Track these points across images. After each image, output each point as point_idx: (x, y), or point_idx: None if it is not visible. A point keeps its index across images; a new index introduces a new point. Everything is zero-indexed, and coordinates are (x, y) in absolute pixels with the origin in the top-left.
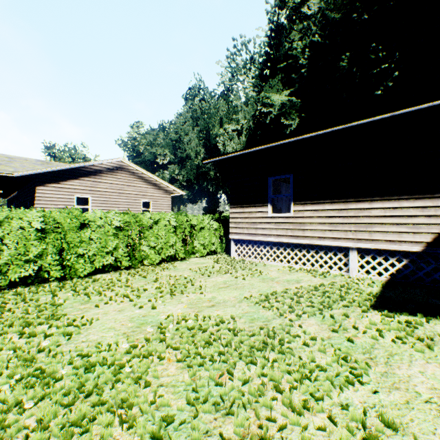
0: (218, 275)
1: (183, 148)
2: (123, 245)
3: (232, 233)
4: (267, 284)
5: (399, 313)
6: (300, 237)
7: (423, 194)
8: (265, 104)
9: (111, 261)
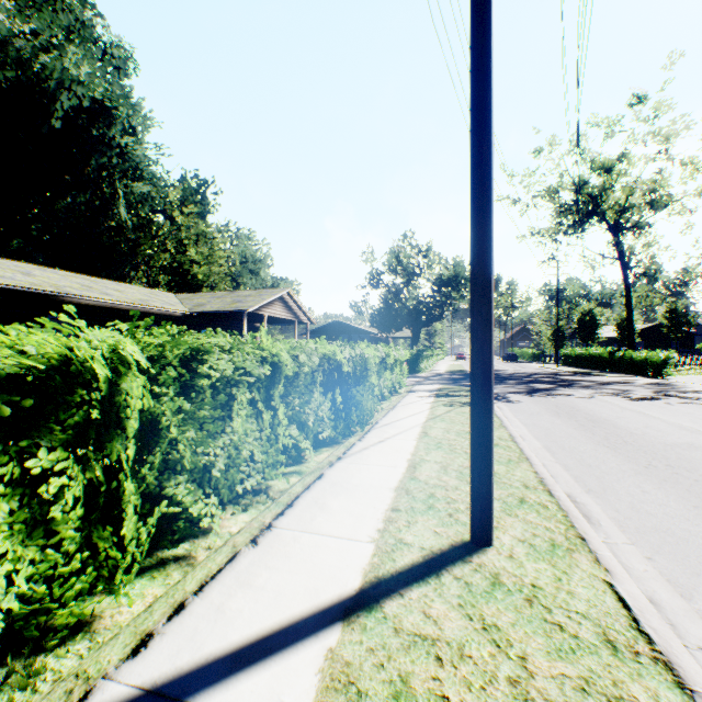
0: None
1: None
2: None
3: None
4: None
5: None
6: None
7: None
8: None
9: None
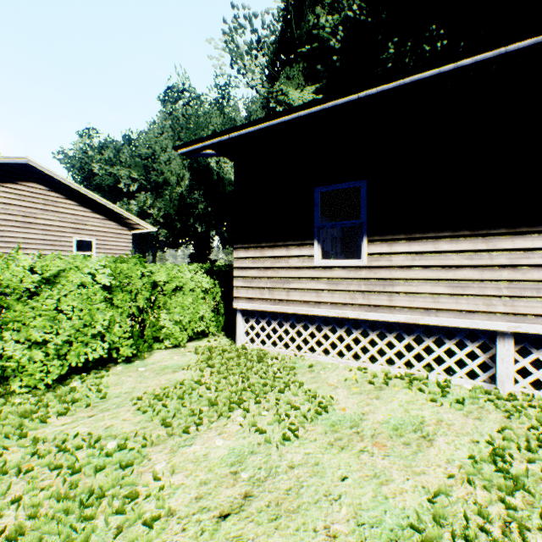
0: (212, 420)
1: (158, 170)
2: None
3: (238, 298)
4: (359, 459)
5: None
6: (382, 308)
7: None
8: (280, 103)
9: None
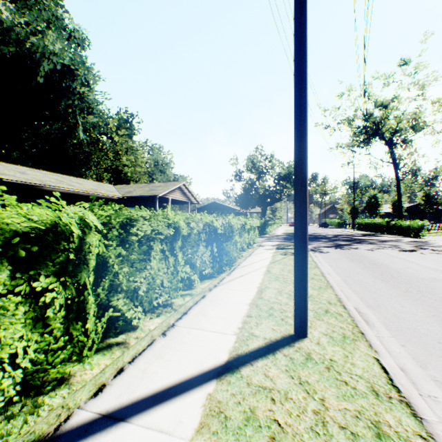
0: None
1: None
2: None
3: None
4: None
5: None
6: None
7: None
8: None
9: None
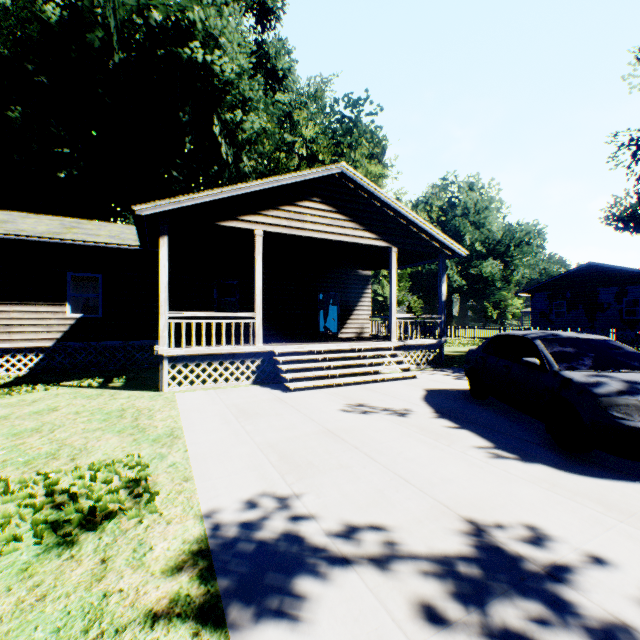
0: None
1: None
2: None
3: None
4: None
5: (11, 387)
6: None
7: (56, 302)
8: None
9: None
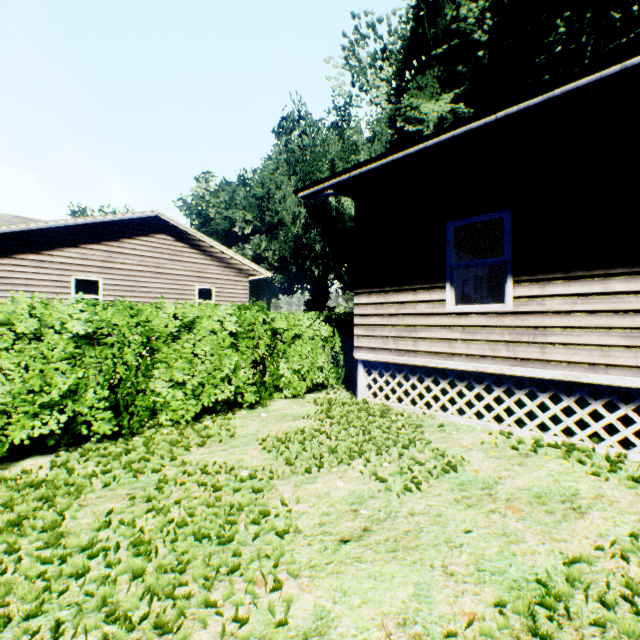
0: (332, 465)
1: (273, 209)
2: (95, 382)
3: (359, 348)
4: (487, 517)
5: None
6: (532, 362)
7: None
8: (409, 119)
9: (55, 427)
